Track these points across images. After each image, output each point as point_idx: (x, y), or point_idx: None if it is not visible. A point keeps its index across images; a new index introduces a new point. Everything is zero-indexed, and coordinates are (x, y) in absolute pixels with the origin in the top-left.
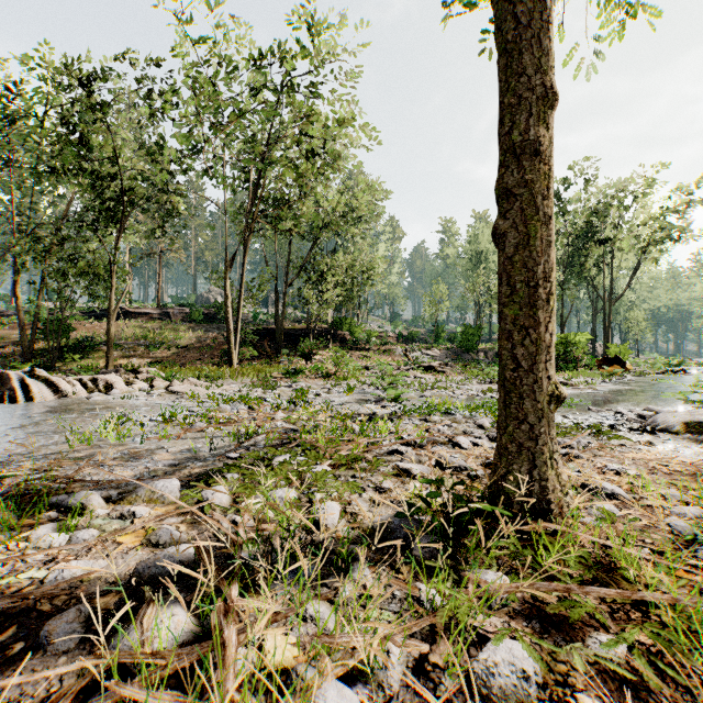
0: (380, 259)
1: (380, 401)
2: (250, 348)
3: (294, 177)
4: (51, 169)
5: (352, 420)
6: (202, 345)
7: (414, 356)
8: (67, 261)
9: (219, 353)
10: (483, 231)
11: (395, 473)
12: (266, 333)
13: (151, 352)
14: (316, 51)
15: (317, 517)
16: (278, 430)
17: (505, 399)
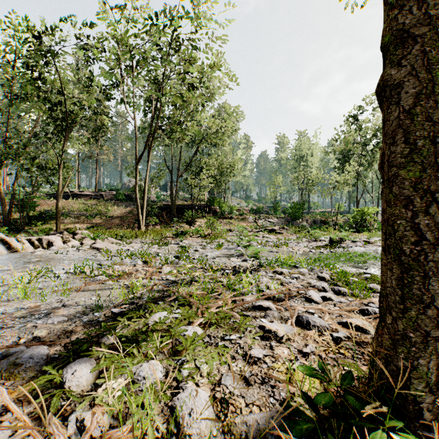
0: (239, 160)
1: (241, 256)
2: (154, 217)
3: (182, 103)
4: (16, 96)
5: (220, 272)
6: (123, 215)
7: (261, 222)
8: (29, 159)
9: (133, 220)
10: (304, 142)
11: (262, 335)
12: (164, 207)
13: (89, 219)
14: (196, 17)
15: (181, 419)
16: (162, 281)
17: (403, 277)
